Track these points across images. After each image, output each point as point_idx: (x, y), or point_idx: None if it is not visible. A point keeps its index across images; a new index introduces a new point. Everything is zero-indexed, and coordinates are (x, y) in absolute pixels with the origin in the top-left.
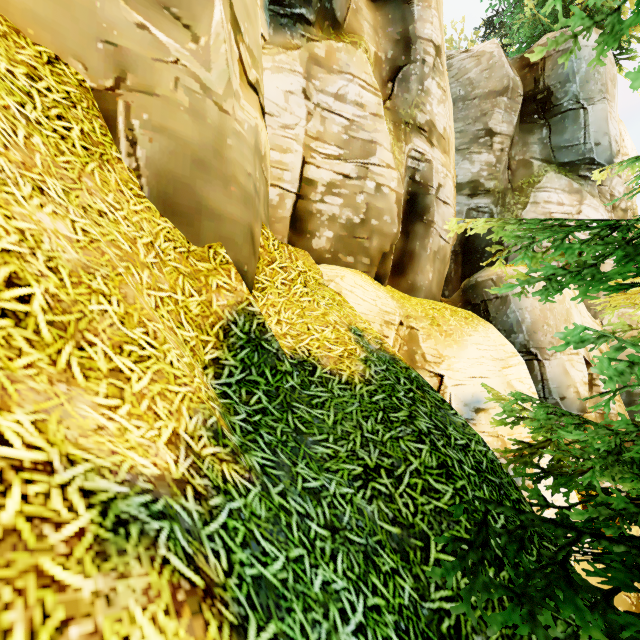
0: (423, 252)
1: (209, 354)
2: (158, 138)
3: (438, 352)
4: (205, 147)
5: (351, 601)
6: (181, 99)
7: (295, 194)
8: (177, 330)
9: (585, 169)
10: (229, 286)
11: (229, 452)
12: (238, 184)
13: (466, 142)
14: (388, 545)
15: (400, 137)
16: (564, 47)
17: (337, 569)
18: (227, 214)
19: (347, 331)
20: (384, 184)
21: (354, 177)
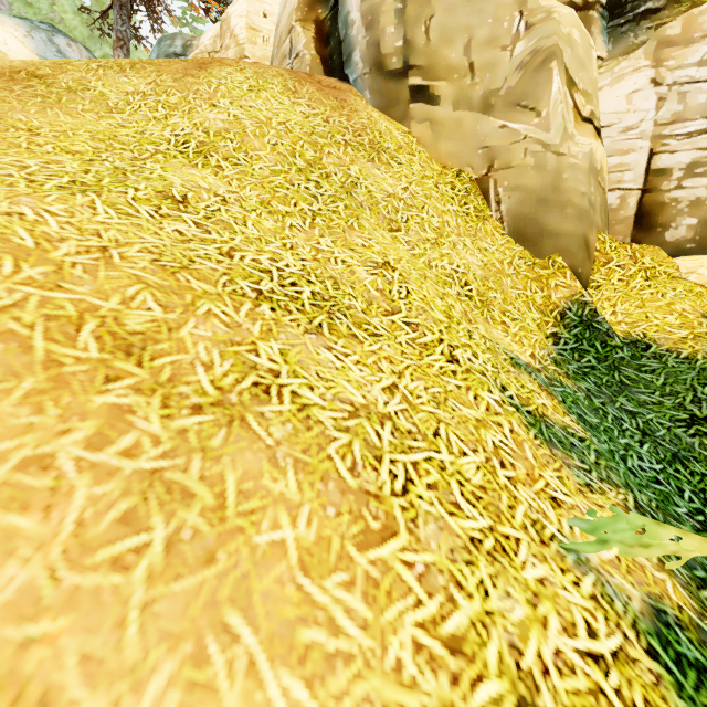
0: None
1: (549, 330)
2: (513, 194)
3: None
4: (545, 188)
5: (650, 461)
6: (528, 162)
7: (640, 191)
8: (528, 313)
9: None
10: (564, 284)
11: (564, 373)
12: (572, 205)
13: None
14: (704, 463)
15: None
16: None
17: (642, 447)
18: (563, 231)
19: (698, 318)
20: None
21: None
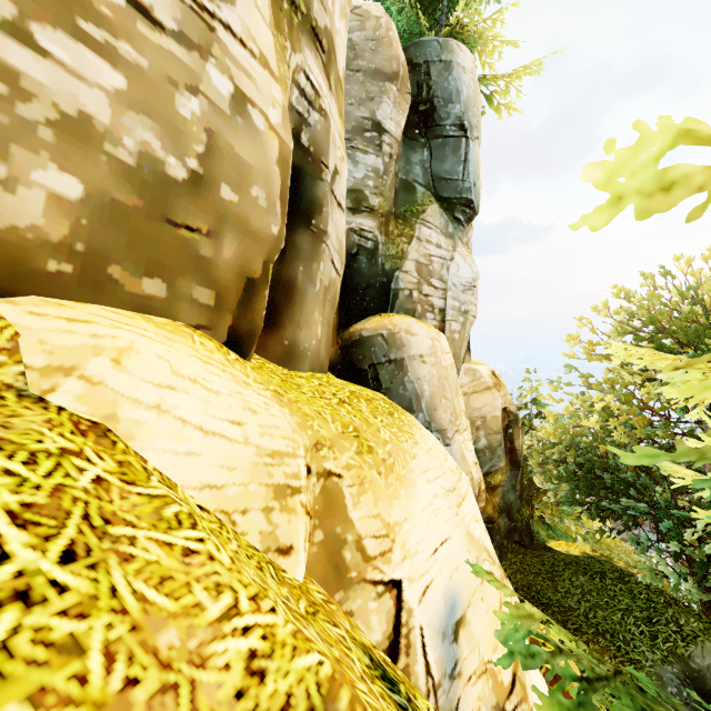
0: (310, 286)
1: None
2: None
3: (383, 521)
4: None
5: None
6: None
7: None
8: None
9: (460, 211)
10: None
11: None
12: None
13: (349, 129)
14: None
15: (281, 24)
16: (447, 57)
17: None
18: None
19: None
20: (254, 101)
21: (168, 27)
